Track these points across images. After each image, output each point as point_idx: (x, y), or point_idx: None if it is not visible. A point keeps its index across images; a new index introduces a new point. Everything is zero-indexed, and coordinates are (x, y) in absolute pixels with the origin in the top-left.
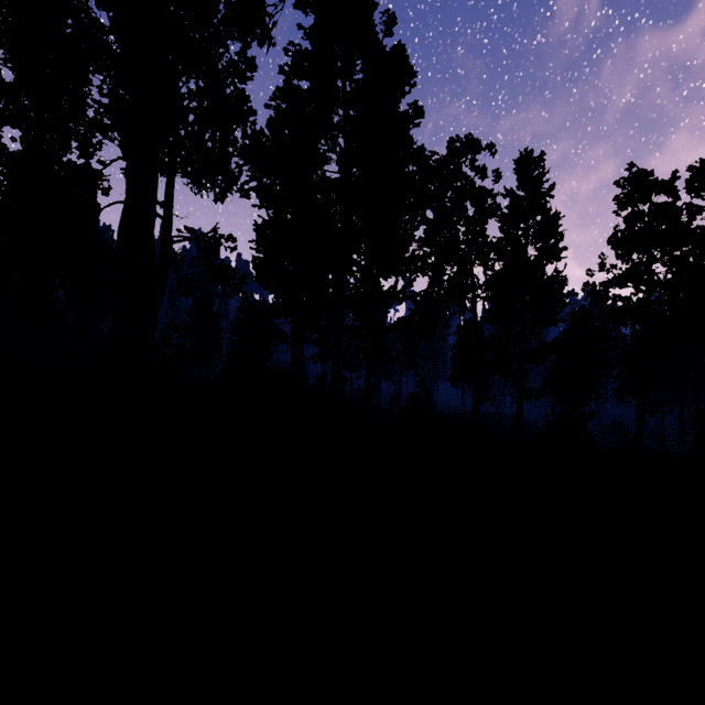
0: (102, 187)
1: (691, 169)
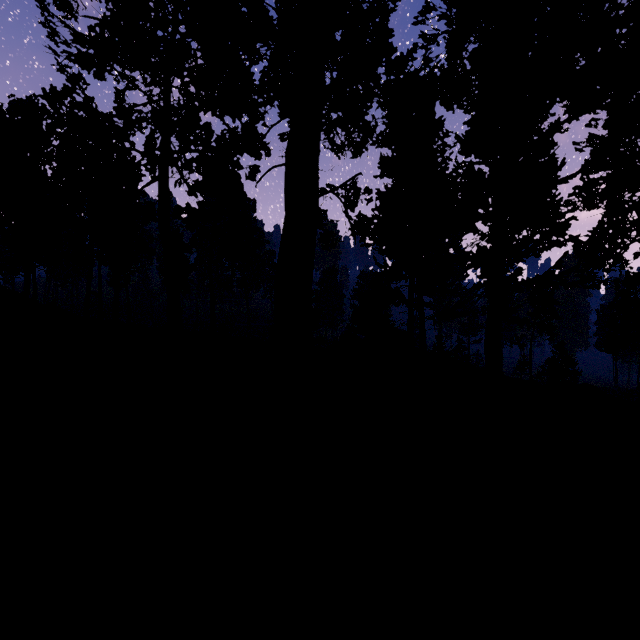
0: (265, 149)
1: None
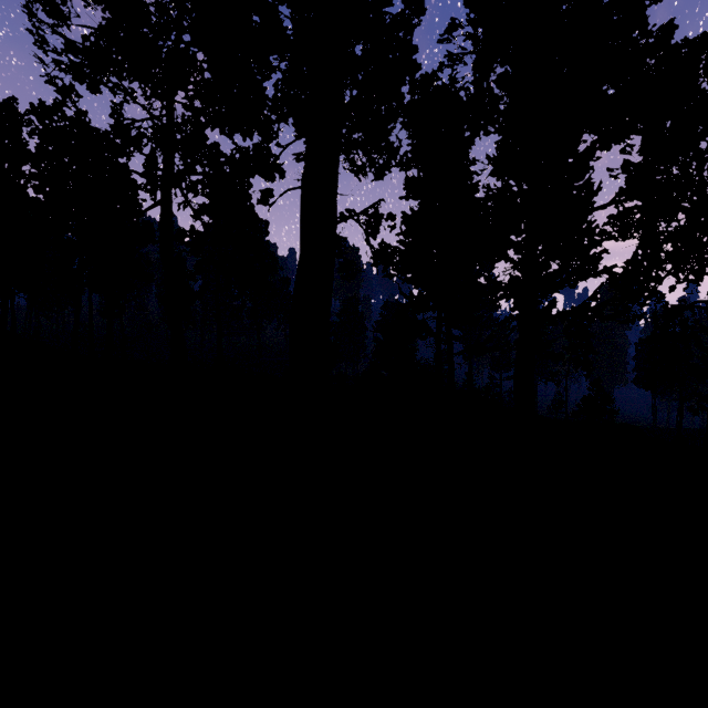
0: (279, 171)
1: None
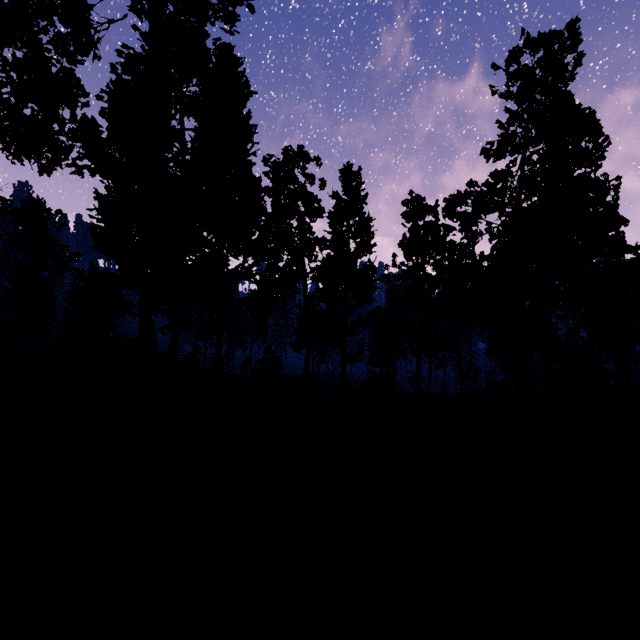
0: None
1: (446, 200)
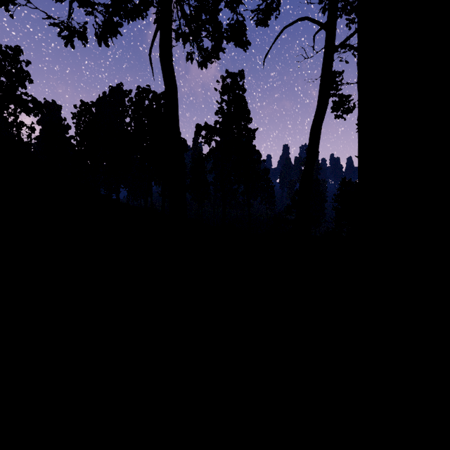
0: None
1: None
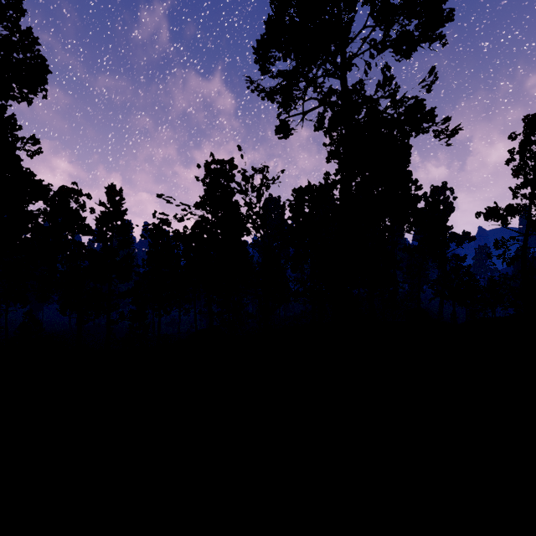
0: None
1: (174, 232)
